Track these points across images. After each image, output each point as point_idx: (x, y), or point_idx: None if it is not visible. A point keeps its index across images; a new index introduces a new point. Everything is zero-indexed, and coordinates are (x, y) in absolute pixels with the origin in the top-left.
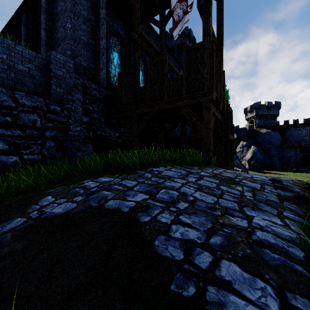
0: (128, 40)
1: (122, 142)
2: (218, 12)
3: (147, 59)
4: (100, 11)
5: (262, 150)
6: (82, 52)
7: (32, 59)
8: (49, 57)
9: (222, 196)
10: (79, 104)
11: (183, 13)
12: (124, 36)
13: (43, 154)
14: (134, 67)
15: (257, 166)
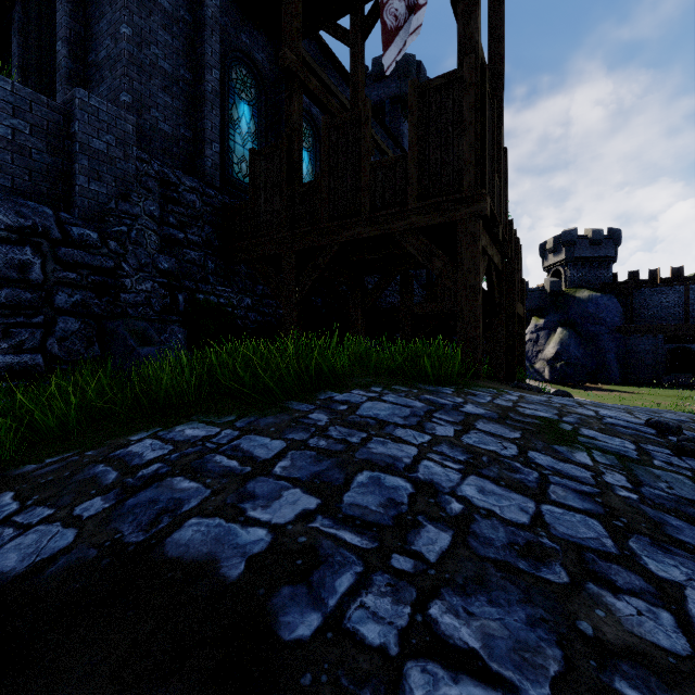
0: (274, 77)
1: (261, 319)
2: (492, 7)
3: (320, 125)
4: (204, 1)
5: (580, 337)
6: (159, 97)
7: (22, 106)
8: (69, 105)
9: (547, 494)
10: (150, 225)
11: (408, 10)
12: (265, 66)
13: (48, 351)
14: (289, 136)
15: (570, 375)
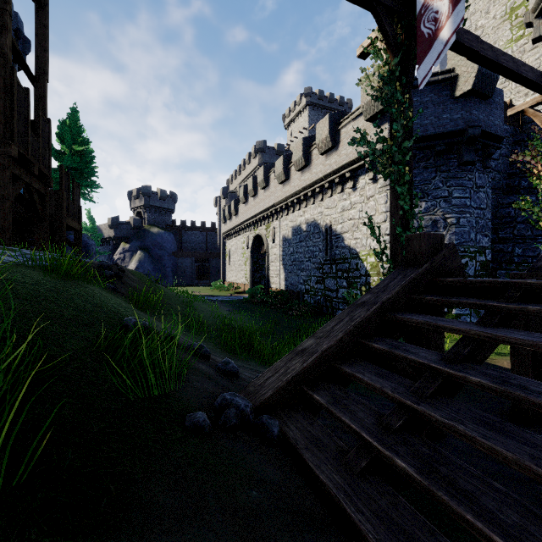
0: None
1: None
2: (39, 25)
3: None
4: None
5: (152, 258)
6: None
7: None
8: None
9: None
10: None
11: None
12: None
13: None
14: None
15: None
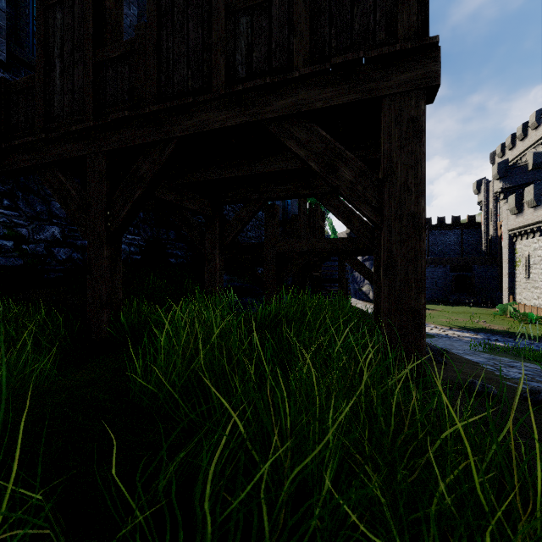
0: None
1: (78, 256)
2: None
3: None
4: None
5: None
6: None
7: None
8: None
9: None
10: None
11: None
12: None
13: None
14: None
15: None
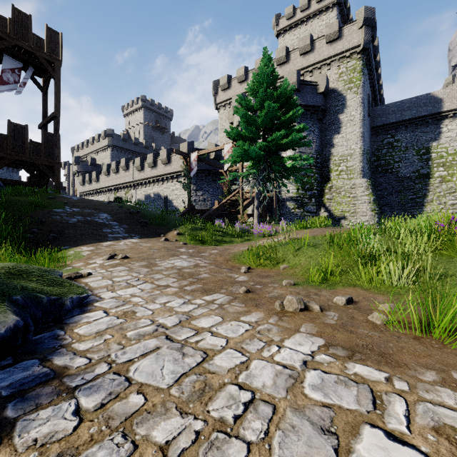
0: None
1: None
2: (45, 102)
3: None
4: None
5: None
6: None
7: None
8: None
9: None
10: None
11: (15, 82)
12: None
13: None
14: None
15: None
